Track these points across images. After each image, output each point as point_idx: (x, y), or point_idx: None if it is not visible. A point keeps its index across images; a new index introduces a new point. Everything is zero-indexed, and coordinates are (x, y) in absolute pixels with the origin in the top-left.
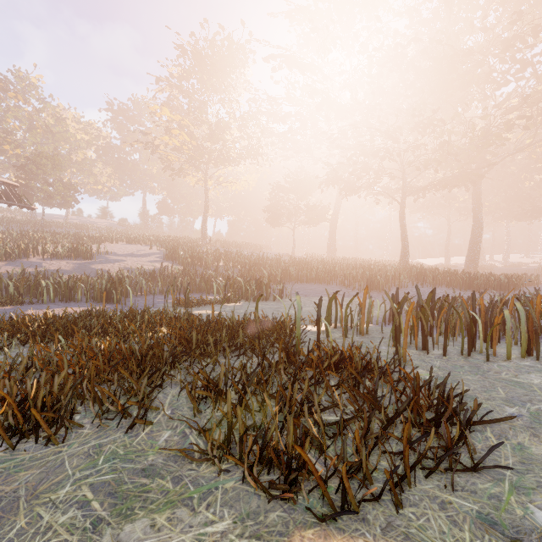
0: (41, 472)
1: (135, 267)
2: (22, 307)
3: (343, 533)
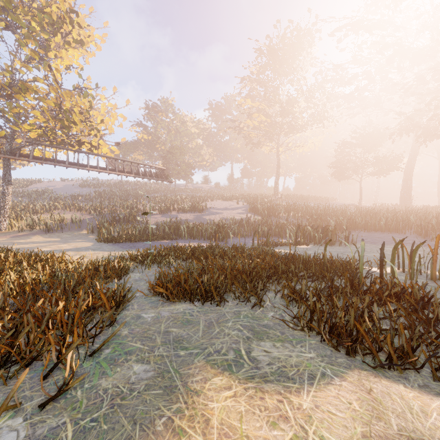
0: (217, 315)
1: (228, 217)
2: (173, 241)
3: (388, 379)
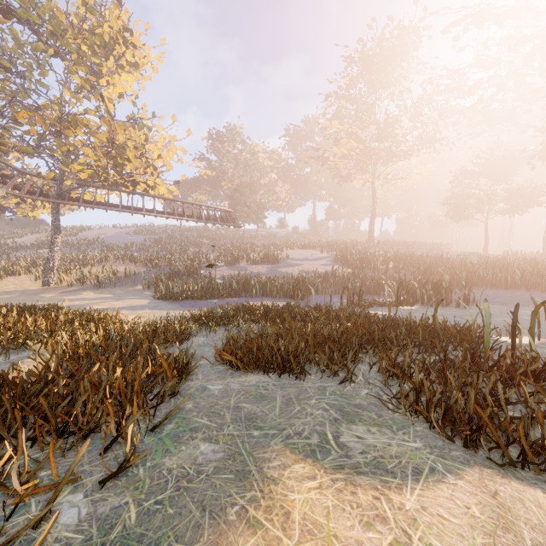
0: (297, 390)
1: (310, 270)
2: (242, 299)
3: (520, 481)
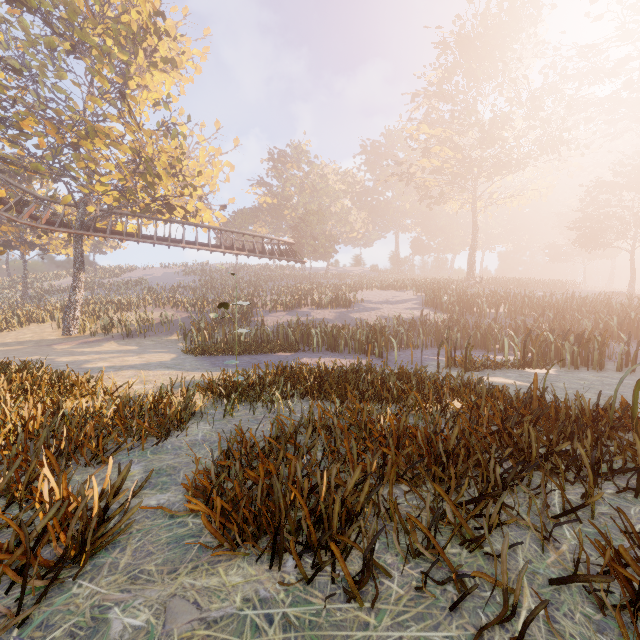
0: None
1: (391, 315)
2: (298, 355)
3: None
